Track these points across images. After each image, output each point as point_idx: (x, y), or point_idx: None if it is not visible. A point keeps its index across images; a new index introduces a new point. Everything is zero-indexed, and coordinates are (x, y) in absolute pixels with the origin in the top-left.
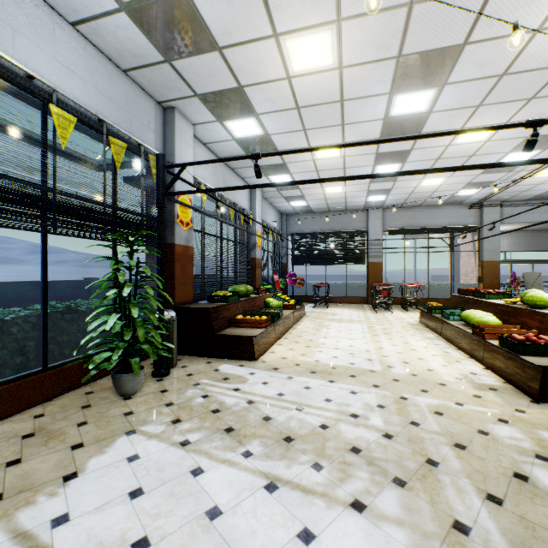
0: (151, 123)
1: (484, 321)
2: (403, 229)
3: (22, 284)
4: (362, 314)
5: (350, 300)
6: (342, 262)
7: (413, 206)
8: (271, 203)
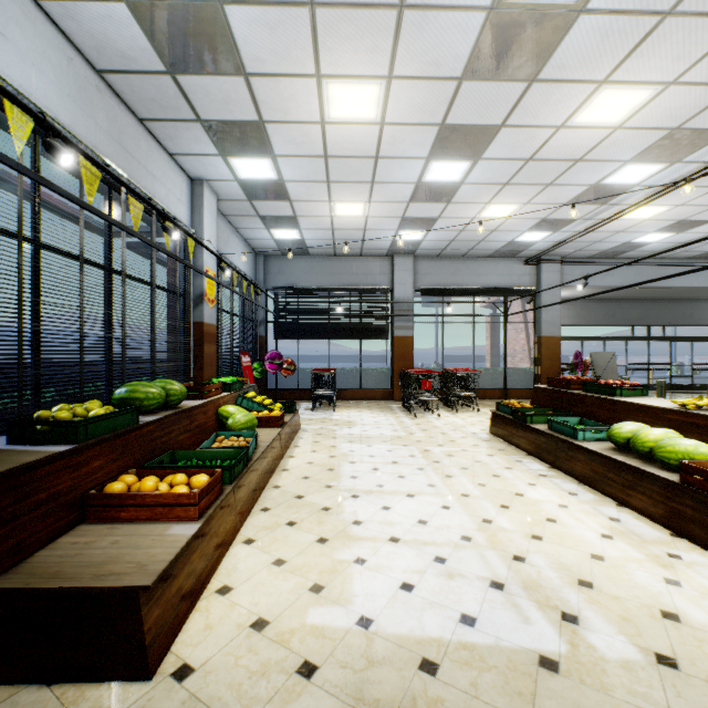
0: None
1: (690, 452)
2: (442, 288)
3: None
4: (395, 421)
5: (367, 395)
6: (354, 335)
7: (455, 256)
8: (238, 228)
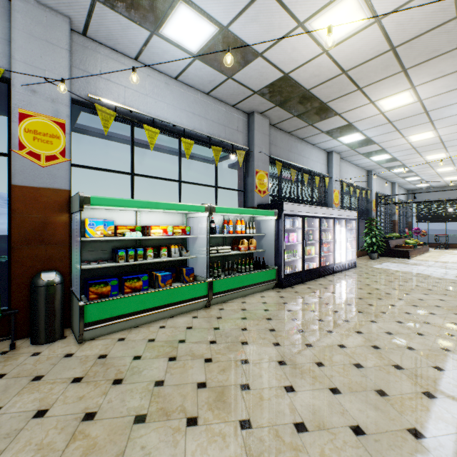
0: (364, 179)
1: None
2: None
3: None
4: None
5: None
6: None
7: None
8: (401, 187)
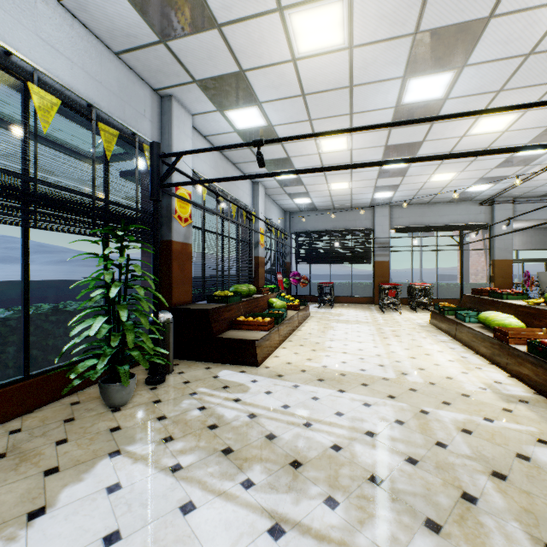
0: (146, 112)
1: (506, 324)
2: (411, 226)
3: (20, 284)
4: (369, 315)
5: (356, 300)
6: (347, 261)
7: (421, 203)
8: (275, 200)
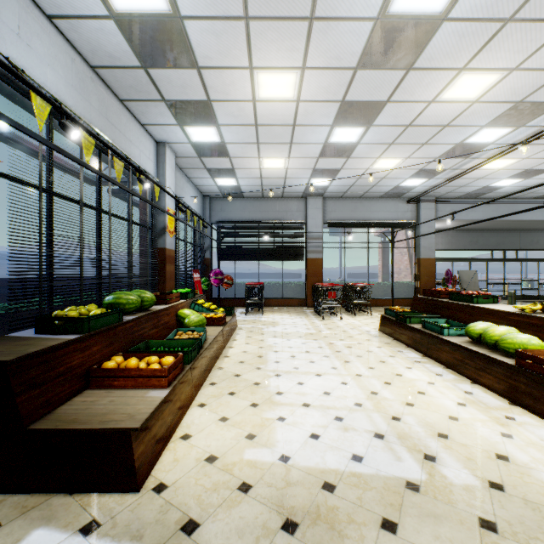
0: None
1: (524, 343)
2: (344, 221)
3: None
4: (308, 322)
5: (287, 303)
6: (277, 258)
7: (354, 197)
8: (190, 178)
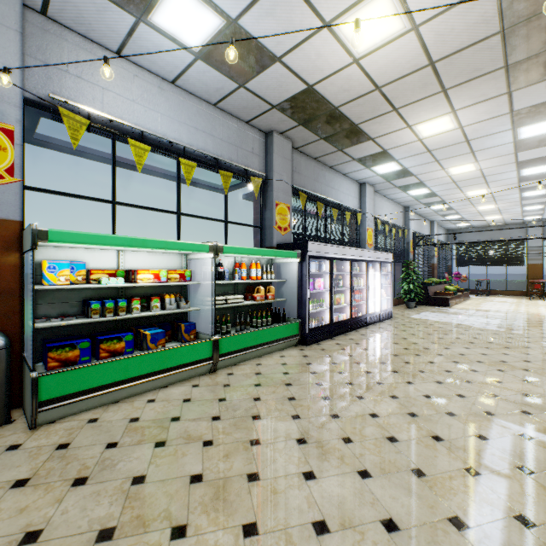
0: (401, 216)
1: None
2: None
3: None
4: (516, 300)
5: (510, 293)
6: (501, 264)
7: None
8: (441, 226)
